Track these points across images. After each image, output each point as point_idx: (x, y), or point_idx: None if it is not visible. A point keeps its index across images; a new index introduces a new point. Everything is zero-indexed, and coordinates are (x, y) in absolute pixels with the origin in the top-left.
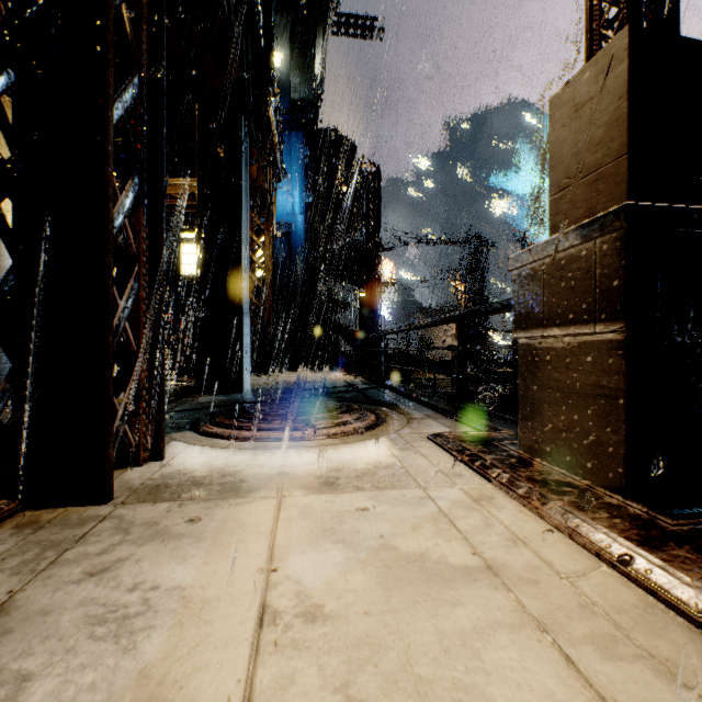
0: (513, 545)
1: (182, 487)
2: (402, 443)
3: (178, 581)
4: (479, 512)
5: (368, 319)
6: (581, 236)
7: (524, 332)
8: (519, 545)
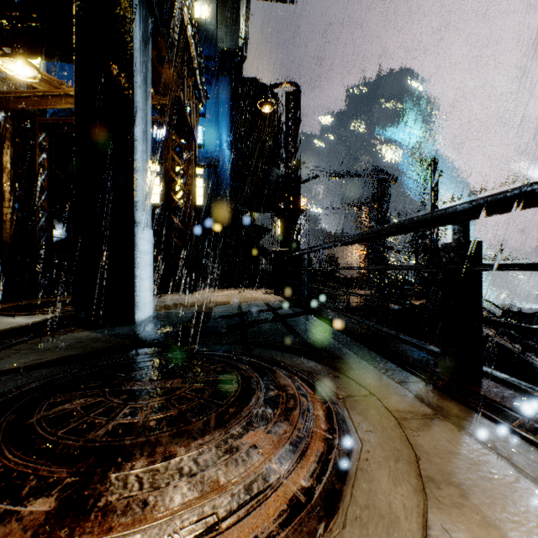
0: None
1: None
2: None
3: None
4: None
5: (288, 238)
6: None
7: None
8: None
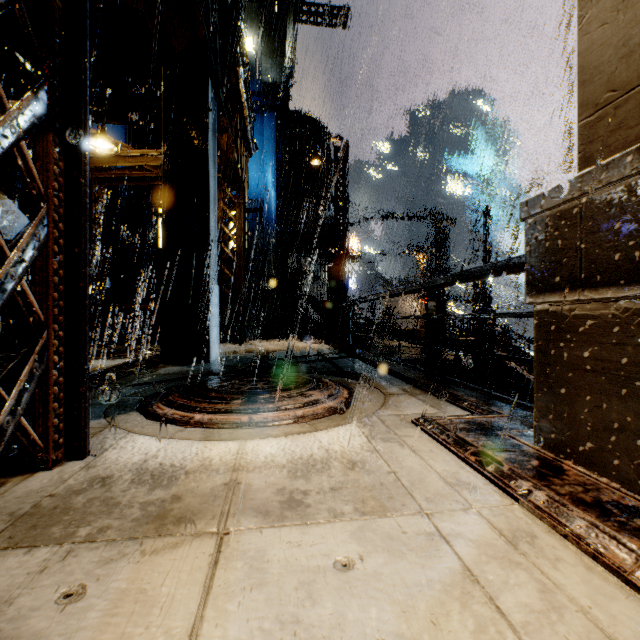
0: None
1: (87, 512)
2: (383, 430)
3: None
4: (527, 572)
5: (336, 289)
6: None
7: (546, 296)
8: None
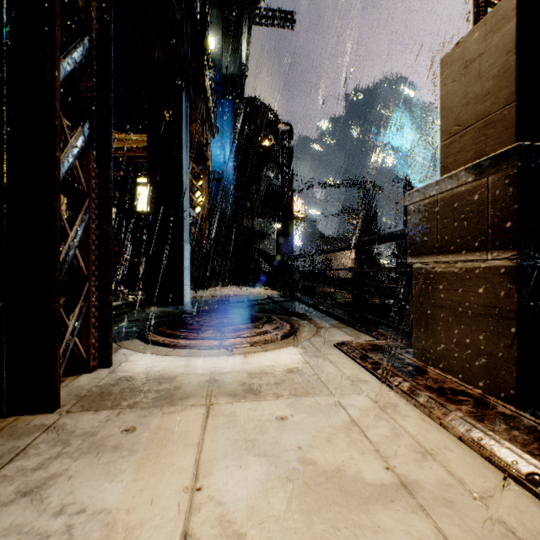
0: (423, 459)
1: (123, 394)
2: (313, 351)
3: (104, 503)
4: (387, 421)
5: (283, 246)
6: (474, 174)
7: (419, 258)
8: (428, 459)
